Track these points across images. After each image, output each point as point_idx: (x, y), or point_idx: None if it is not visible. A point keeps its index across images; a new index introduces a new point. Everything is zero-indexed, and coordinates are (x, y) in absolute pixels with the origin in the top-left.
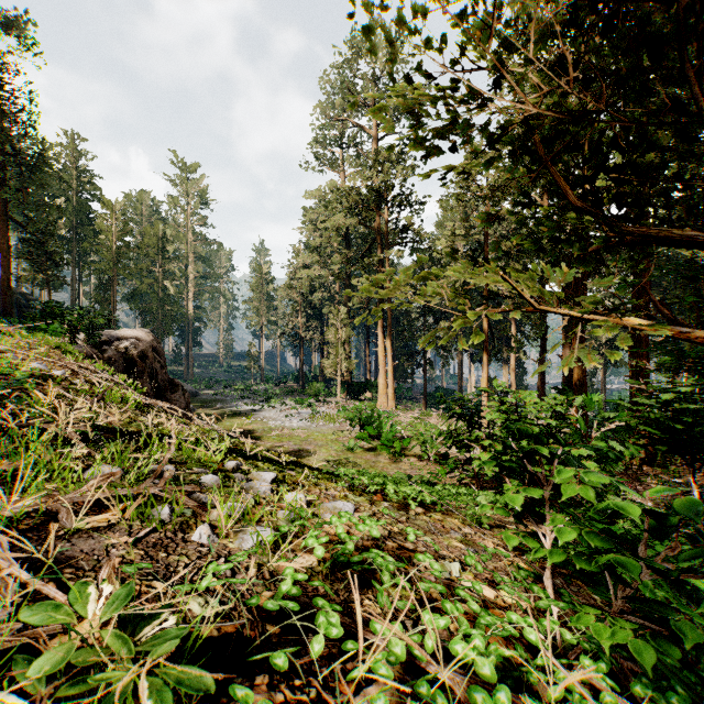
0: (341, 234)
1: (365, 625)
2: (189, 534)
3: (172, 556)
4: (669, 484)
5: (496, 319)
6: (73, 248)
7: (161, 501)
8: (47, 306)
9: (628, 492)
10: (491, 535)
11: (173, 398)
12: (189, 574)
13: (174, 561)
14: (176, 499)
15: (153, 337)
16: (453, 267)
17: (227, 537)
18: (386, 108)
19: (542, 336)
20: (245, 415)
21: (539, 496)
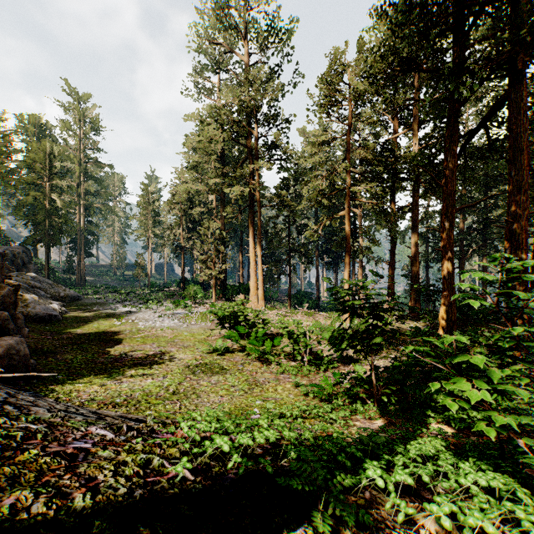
0: (217, 157)
1: None
2: None
3: None
4: None
5: None
6: None
7: None
8: None
9: None
10: None
11: None
12: None
13: None
14: None
15: None
16: None
17: None
18: None
19: (392, 241)
20: (118, 316)
21: None
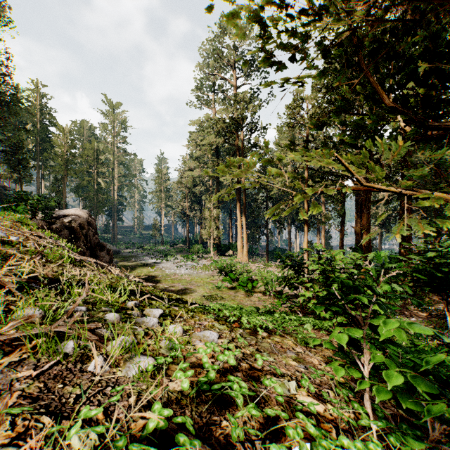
0: (213, 149)
1: (222, 447)
2: (87, 364)
3: (67, 386)
4: (425, 310)
5: (331, 194)
6: (37, 156)
7: (70, 335)
8: (18, 194)
9: (400, 316)
10: (315, 352)
11: (101, 255)
12: (78, 405)
13: (67, 392)
14: (81, 335)
15: (88, 214)
16: (294, 153)
17: (117, 366)
18: (239, 18)
19: (342, 214)
20: (151, 266)
21: (345, 322)
